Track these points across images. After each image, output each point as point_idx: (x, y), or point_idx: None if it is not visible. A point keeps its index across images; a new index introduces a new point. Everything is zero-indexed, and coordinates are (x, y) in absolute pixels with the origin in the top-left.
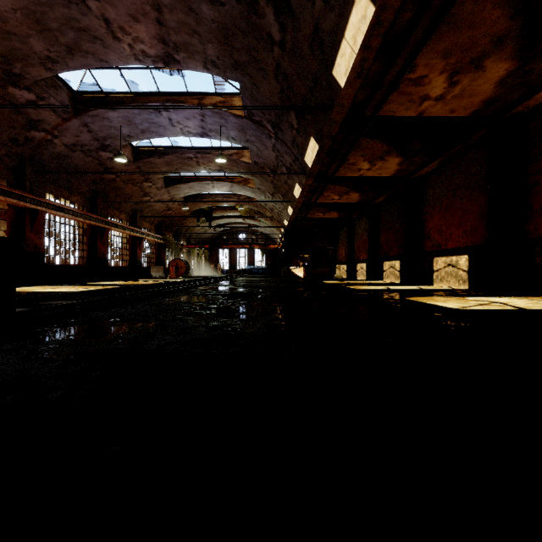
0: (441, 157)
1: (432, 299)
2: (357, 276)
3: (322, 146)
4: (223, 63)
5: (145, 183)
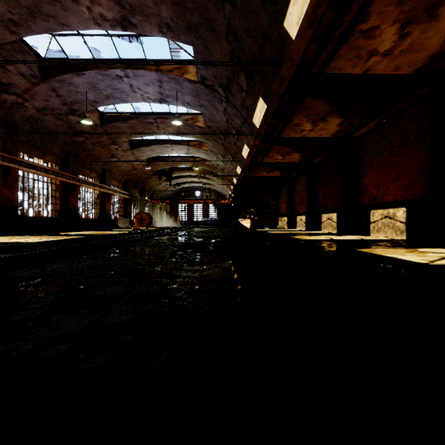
0: (379, 118)
1: (385, 250)
2: (297, 227)
3: (270, 105)
4: (177, 26)
5: (112, 145)
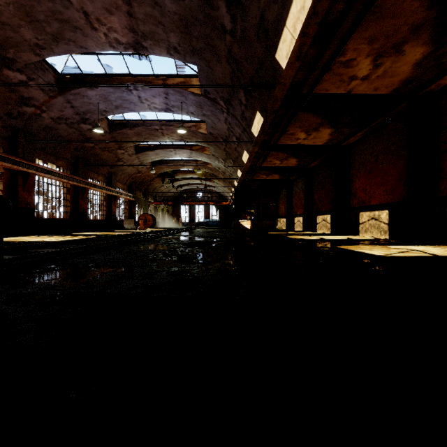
0: (366, 129)
1: (359, 247)
2: (295, 228)
3: (266, 118)
4: (184, 49)
5: (118, 150)
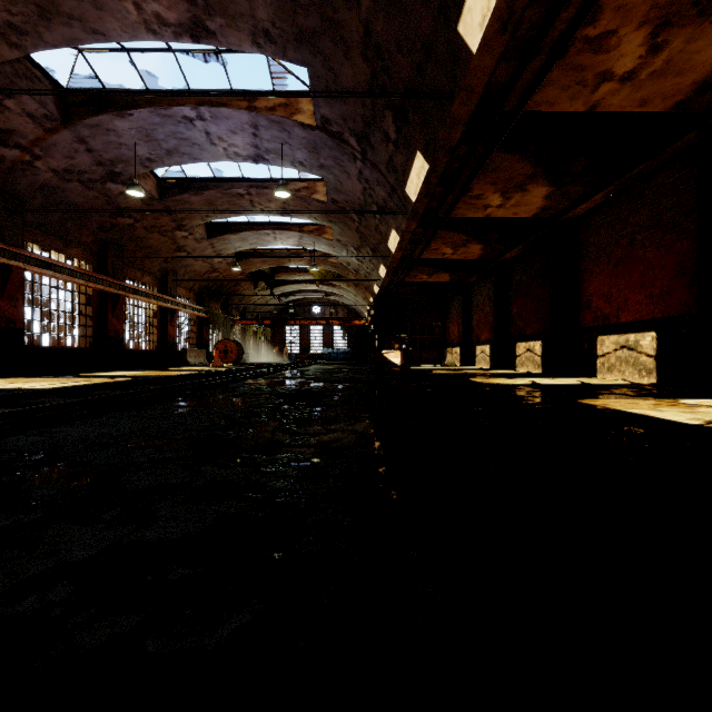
0: (612, 185)
1: (627, 403)
2: (477, 363)
3: (434, 165)
4: (282, 34)
5: (178, 232)
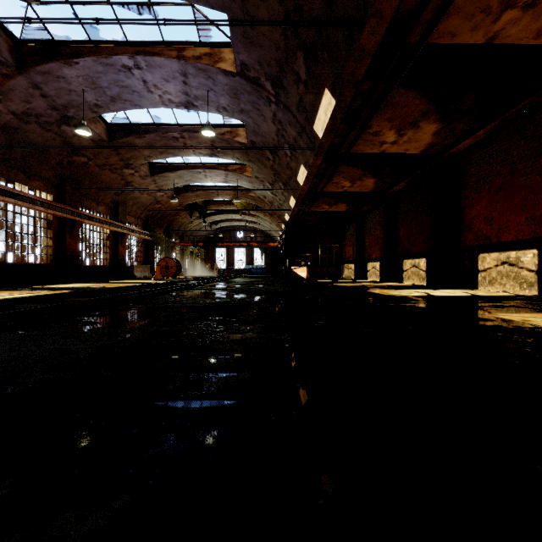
0: (494, 122)
1: None
2: (368, 277)
3: (340, 100)
4: None
5: (125, 169)
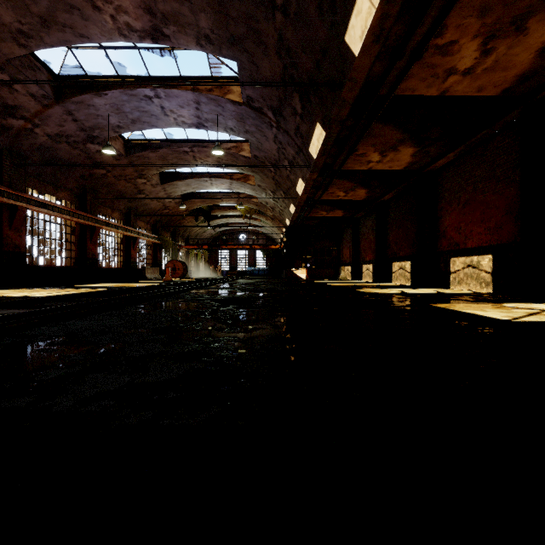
0: (460, 147)
1: (464, 306)
2: (363, 278)
3: (329, 132)
4: (219, 38)
5: (139, 179)
